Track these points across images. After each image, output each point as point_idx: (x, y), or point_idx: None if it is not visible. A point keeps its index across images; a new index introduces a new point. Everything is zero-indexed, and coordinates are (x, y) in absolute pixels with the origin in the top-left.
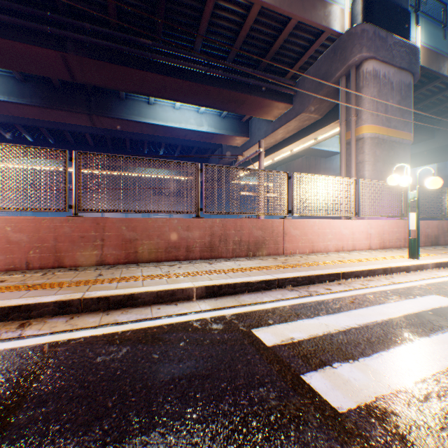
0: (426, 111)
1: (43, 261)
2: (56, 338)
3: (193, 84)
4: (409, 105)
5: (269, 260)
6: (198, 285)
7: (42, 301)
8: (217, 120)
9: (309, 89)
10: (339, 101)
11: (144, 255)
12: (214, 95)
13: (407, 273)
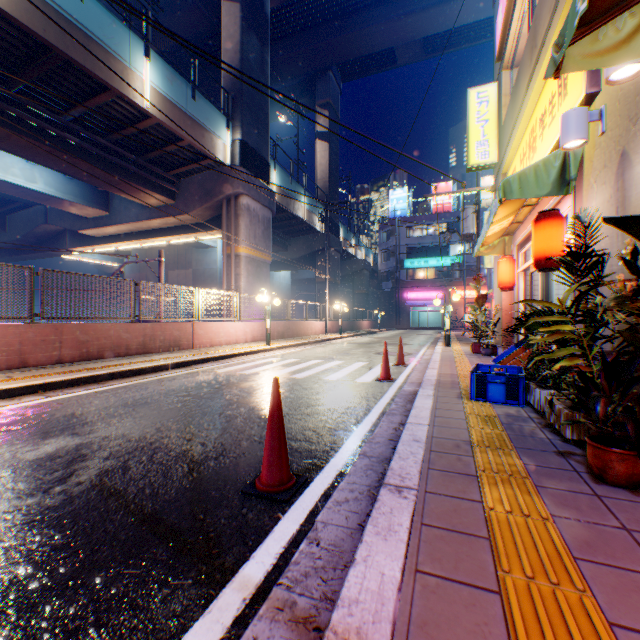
0: (283, 229)
1: (10, 363)
2: (134, 382)
3: (58, 152)
4: (270, 234)
5: (189, 352)
6: (172, 362)
7: (102, 373)
8: (61, 180)
9: (196, 196)
10: (222, 217)
11: (95, 353)
12: (83, 168)
13: (266, 352)
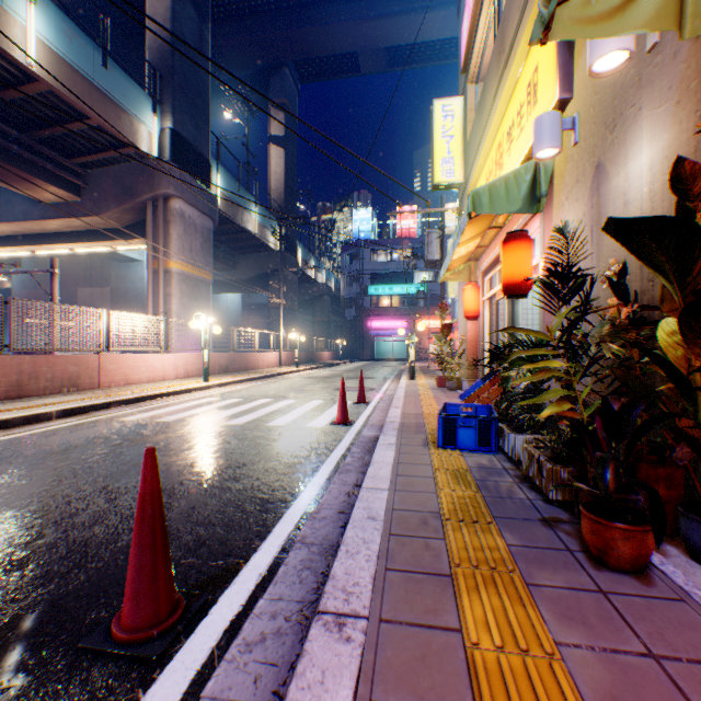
0: (230, 244)
1: None
2: None
3: None
4: (211, 248)
5: (92, 394)
6: (59, 409)
7: None
8: None
9: (110, 193)
10: (147, 223)
11: None
12: None
13: (202, 391)
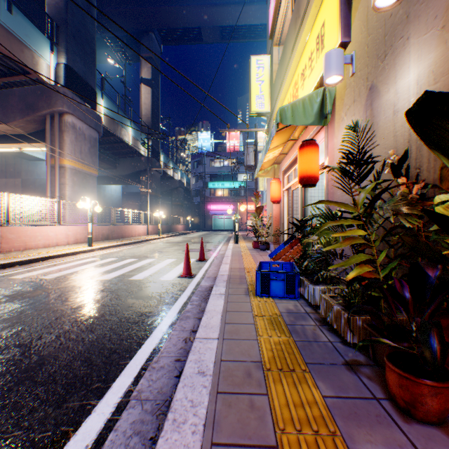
0: (112, 151)
1: None
2: None
3: None
4: (97, 151)
5: None
6: None
7: None
8: None
9: (16, 108)
10: (46, 131)
11: None
12: None
13: (86, 253)
